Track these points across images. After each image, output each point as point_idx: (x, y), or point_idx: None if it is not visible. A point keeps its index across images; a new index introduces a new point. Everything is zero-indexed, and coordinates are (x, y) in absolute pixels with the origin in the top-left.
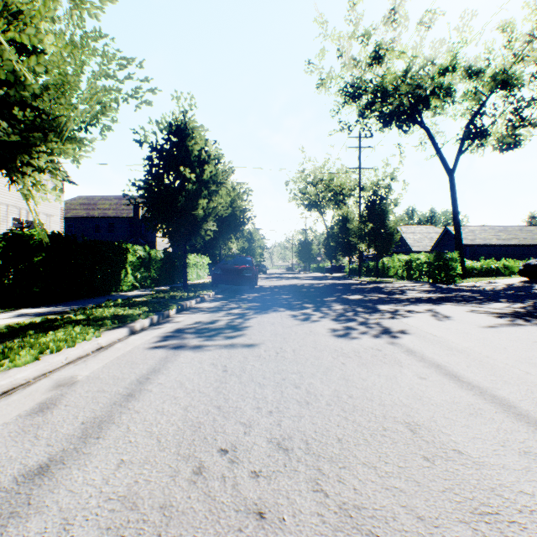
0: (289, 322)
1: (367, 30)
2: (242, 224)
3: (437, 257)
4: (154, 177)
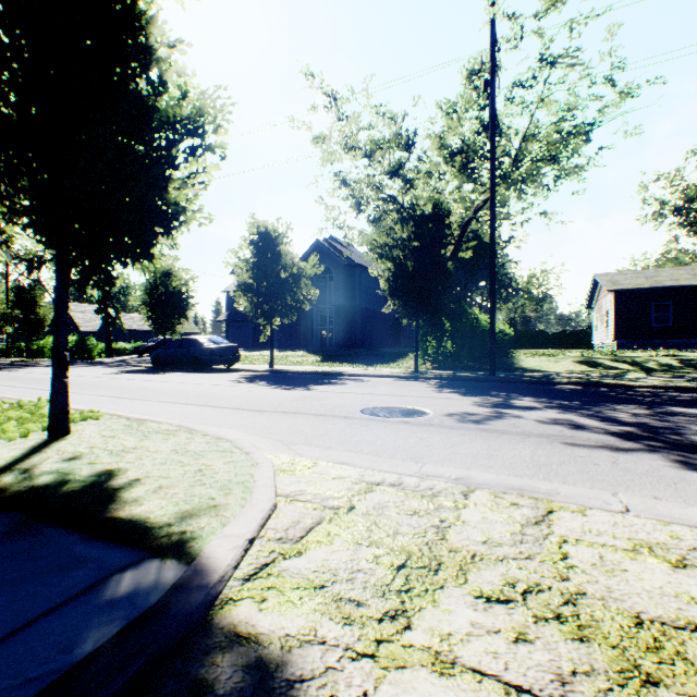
0: None
1: None
2: None
3: (82, 341)
4: None
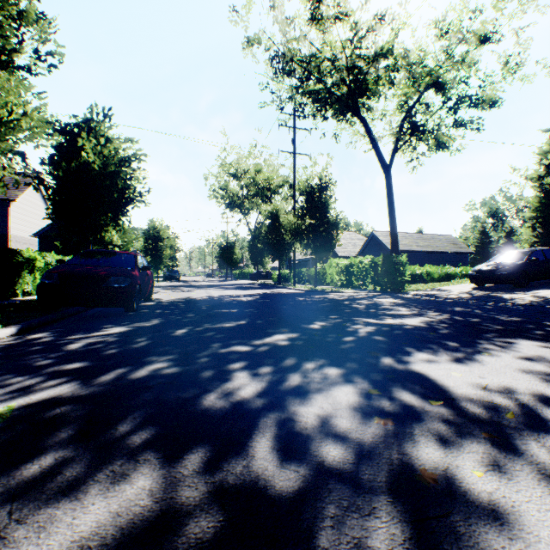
0: None
1: None
2: (127, 202)
3: (386, 260)
4: None
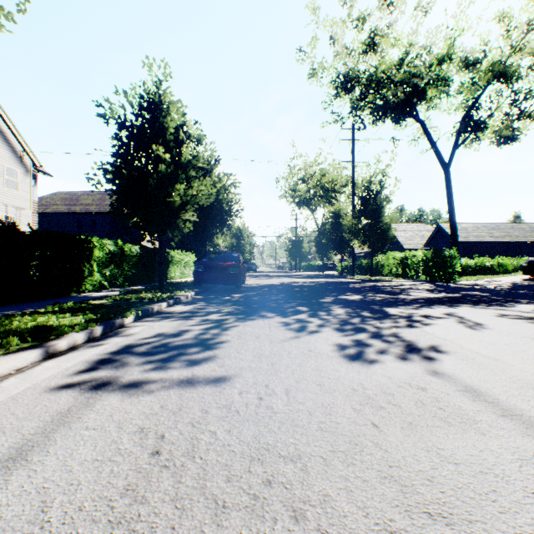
0: (279, 334)
1: (362, 14)
2: (229, 218)
3: (435, 254)
4: (122, 158)
